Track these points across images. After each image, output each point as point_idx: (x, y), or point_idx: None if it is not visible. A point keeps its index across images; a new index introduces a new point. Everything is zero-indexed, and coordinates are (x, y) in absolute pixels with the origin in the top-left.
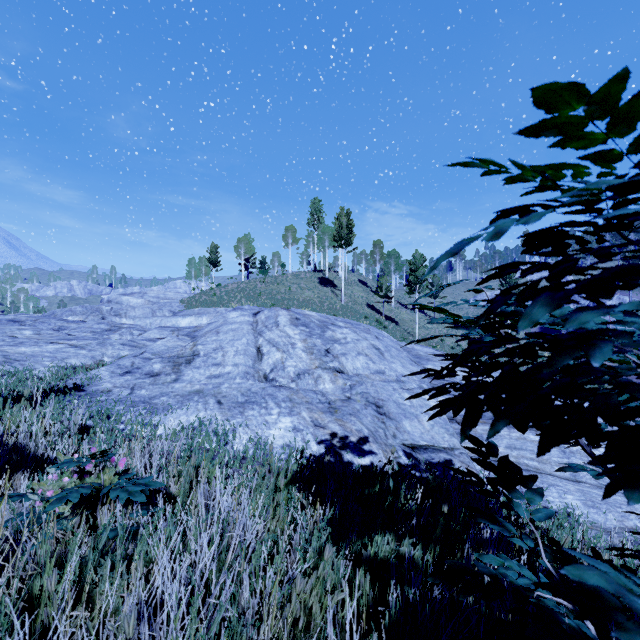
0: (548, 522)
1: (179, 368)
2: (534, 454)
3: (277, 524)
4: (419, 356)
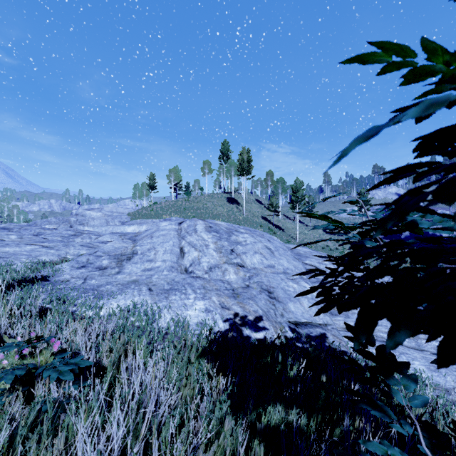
0: None
1: (121, 263)
2: (387, 329)
3: (188, 391)
4: (300, 254)
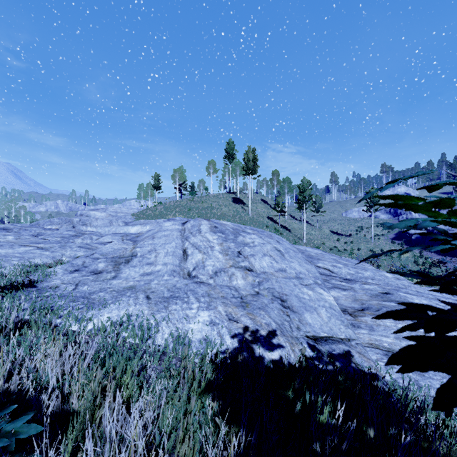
0: (453, 421)
1: (119, 267)
2: None
3: (187, 451)
4: (311, 256)
